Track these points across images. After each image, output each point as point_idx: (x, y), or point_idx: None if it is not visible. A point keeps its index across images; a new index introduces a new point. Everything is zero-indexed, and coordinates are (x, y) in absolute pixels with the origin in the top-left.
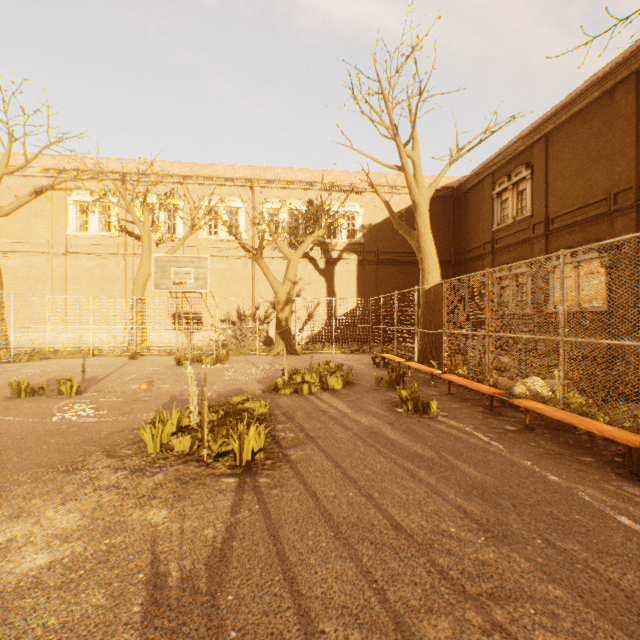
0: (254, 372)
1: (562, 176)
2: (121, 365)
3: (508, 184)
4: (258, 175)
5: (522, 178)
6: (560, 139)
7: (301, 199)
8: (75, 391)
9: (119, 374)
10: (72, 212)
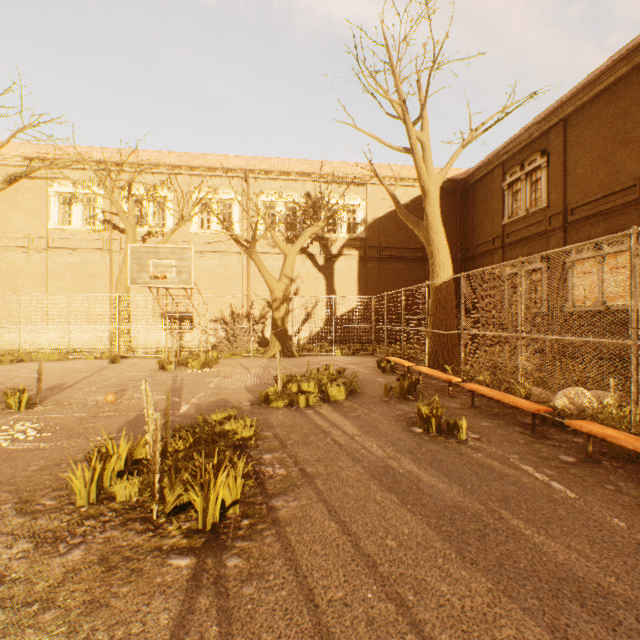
0: (245, 378)
1: (583, 162)
2: (98, 369)
3: (521, 174)
4: (253, 165)
5: (537, 167)
6: (581, 122)
7: (299, 191)
8: (25, 404)
9: (91, 381)
10: (54, 204)
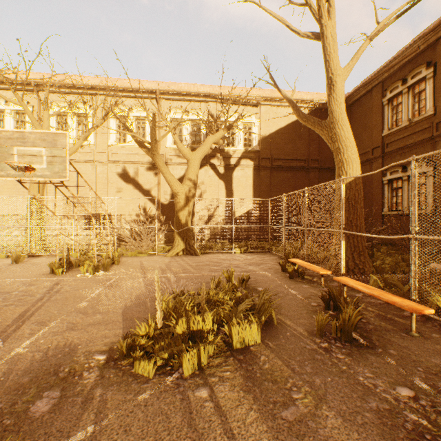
0: (132, 288)
1: None
2: None
3: (403, 88)
4: (163, 87)
5: (421, 79)
6: None
7: (202, 110)
8: None
9: None
10: None
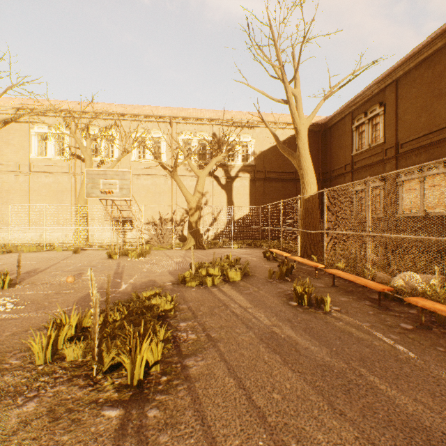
0: (168, 264)
1: (409, 111)
2: (64, 258)
3: (365, 119)
4: (175, 114)
5: (376, 114)
6: (408, 82)
7: (208, 132)
8: (7, 284)
9: (58, 266)
10: (34, 141)
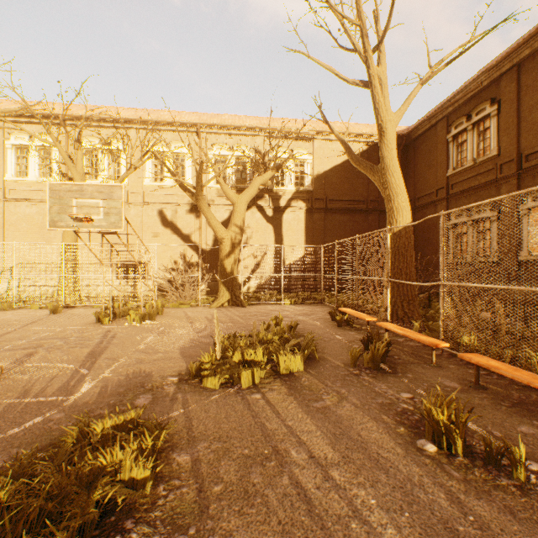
0: (184, 334)
1: None
2: (30, 322)
3: (467, 124)
4: (204, 120)
5: (485, 116)
6: (537, 65)
7: (248, 145)
8: None
9: (6, 338)
10: (10, 156)
